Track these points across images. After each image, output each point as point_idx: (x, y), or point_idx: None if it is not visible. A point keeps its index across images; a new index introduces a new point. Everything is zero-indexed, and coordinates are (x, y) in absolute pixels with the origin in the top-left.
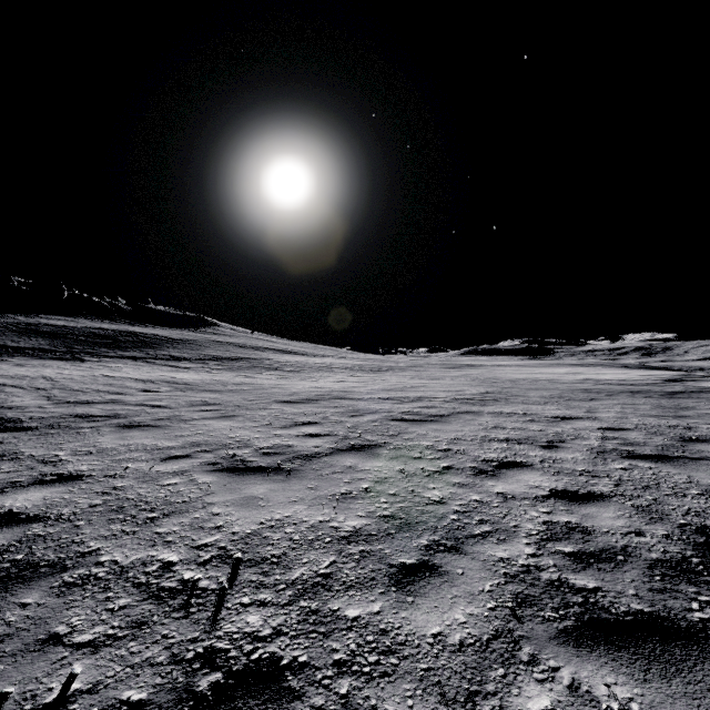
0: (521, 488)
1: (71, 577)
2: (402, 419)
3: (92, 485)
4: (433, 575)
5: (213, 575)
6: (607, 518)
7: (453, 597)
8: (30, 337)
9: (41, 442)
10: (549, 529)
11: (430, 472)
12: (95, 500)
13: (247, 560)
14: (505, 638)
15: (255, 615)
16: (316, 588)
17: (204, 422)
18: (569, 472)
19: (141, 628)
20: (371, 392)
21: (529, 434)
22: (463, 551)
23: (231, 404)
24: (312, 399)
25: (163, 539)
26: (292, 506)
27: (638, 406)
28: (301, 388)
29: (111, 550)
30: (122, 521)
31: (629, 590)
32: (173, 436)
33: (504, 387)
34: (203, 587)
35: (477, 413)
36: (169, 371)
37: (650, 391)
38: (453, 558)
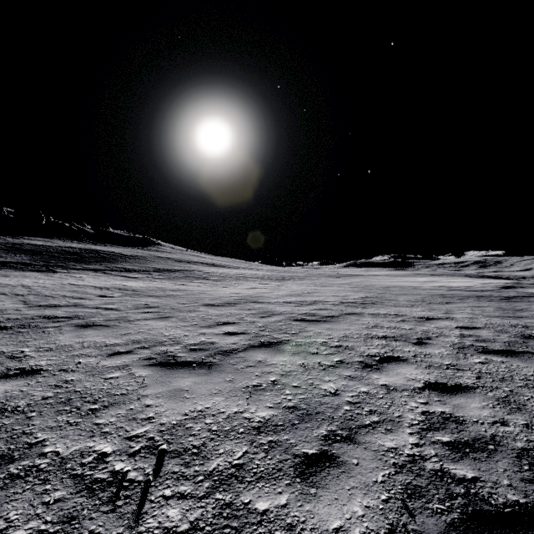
0: (401, 381)
1: (16, 468)
2: (301, 320)
3: (47, 378)
4: (332, 465)
5: (141, 466)
6: (474, 408)
7: (350, 488)
8: (15, 254)
9: (12, 339)
10: (428, 419)
11: (326, 365)
12: (48, 393)
13: (172, 451)
14: (400, 533)
15: (175, 508)
16: (230, 479)
17: (145, 322)
18: (438, 365)
19: (71, 523)
20: (277, 297)
21: (402, 332)
22: (356, 441)
23: (167, 307)
24: (231, 303)
25: (101, 430)
26: (212, 398)
27: (484, 308)
28: (223, 294)
29: (55, 441)
30: (68, 413)
31: (504, 480)
32: (119, 334)
33: (379, 293)
34: (131, 479)
35: (360, 314)
36: (121, 280)
37: (491, 295)
38: (348, 448)
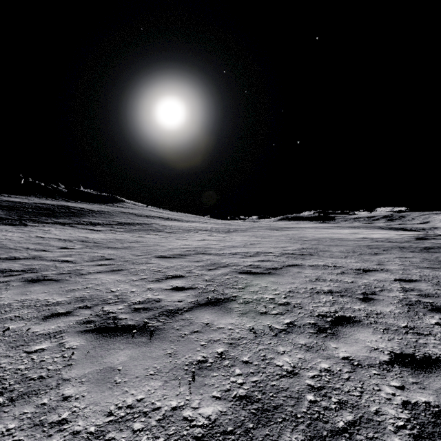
0: (363, 351)
1: None
2: (247, 272)
3: None
4: None
5: None
6: None
7: None
8: None
9: None
10: (414, 417)
11: (277, 330)
12: None
13: None
14: None
15: None
16: None
17: (96, 276)
18: (395, 328)
19: None
20: (223, 248)
21: (346, 286)
22: None
23: (122, 259)
24: (181, 255)
25: None
26: (147, 382)
27: (411, 259)
28: (175, 245)
29: None
30: None
31: None
32: (65, 290)
33: (313, 244)
34: None
35: (301, 266)
36: (85, 232)
37: (411, 246)
38: None
